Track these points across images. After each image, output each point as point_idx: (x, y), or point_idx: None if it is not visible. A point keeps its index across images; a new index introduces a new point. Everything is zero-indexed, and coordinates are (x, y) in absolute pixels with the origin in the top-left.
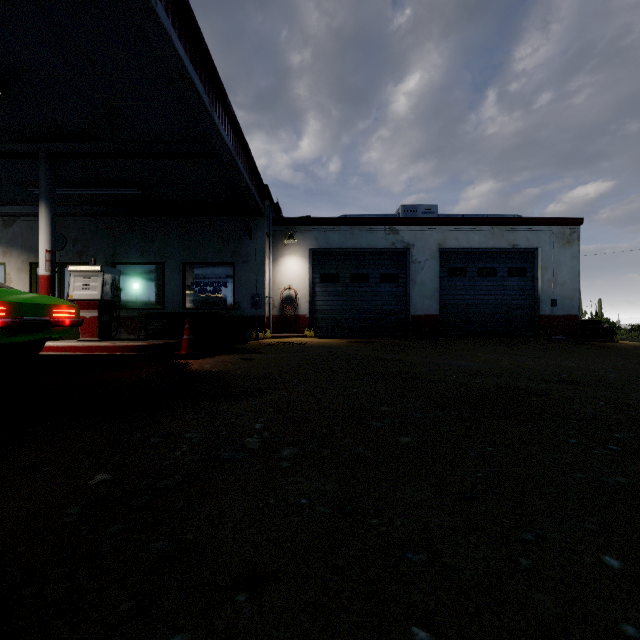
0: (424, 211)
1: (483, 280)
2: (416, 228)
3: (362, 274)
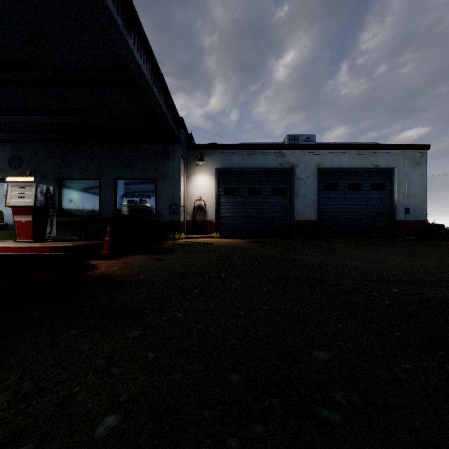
0: (305, 139)
1: (351, 193)
2: (299, 152)
3: (257, 188)
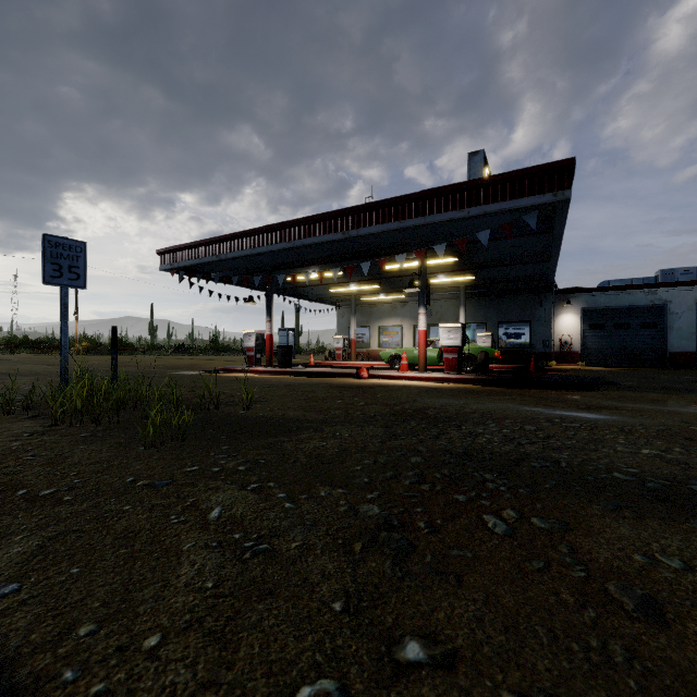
0: (682, 273)
1: None
2: (673, 289)
3: (624, 323)
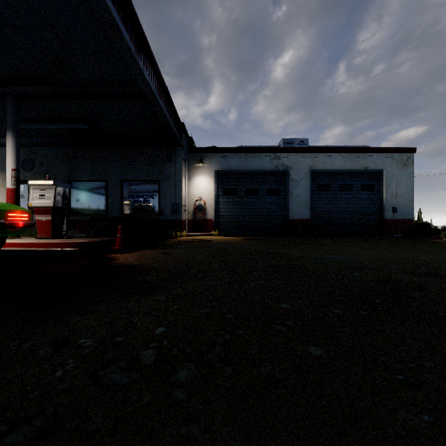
0: (299, 143)
1: (342, 193)
2: (293, 155)
3: (253, 189)
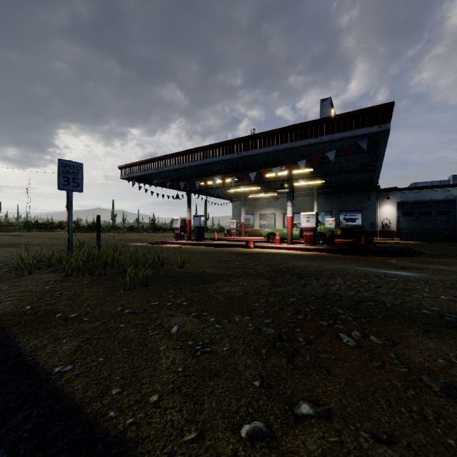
0: None
1: None
2: None
3: (426, 211)
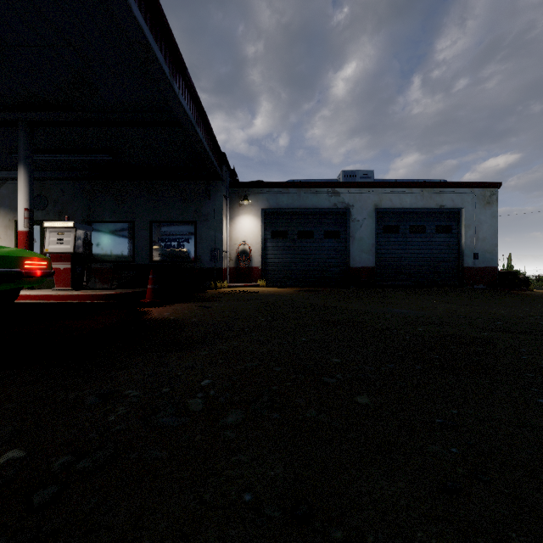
0: (362, 176)
1: (414, 236)
2: (355, 191)
3: (308, 231)
